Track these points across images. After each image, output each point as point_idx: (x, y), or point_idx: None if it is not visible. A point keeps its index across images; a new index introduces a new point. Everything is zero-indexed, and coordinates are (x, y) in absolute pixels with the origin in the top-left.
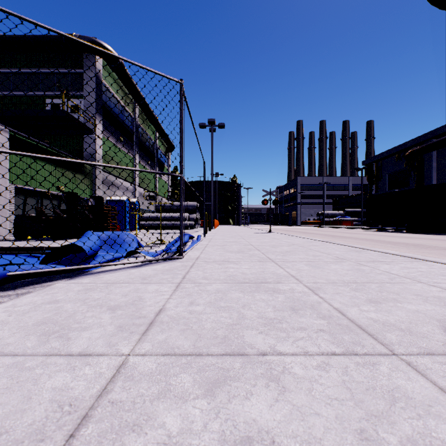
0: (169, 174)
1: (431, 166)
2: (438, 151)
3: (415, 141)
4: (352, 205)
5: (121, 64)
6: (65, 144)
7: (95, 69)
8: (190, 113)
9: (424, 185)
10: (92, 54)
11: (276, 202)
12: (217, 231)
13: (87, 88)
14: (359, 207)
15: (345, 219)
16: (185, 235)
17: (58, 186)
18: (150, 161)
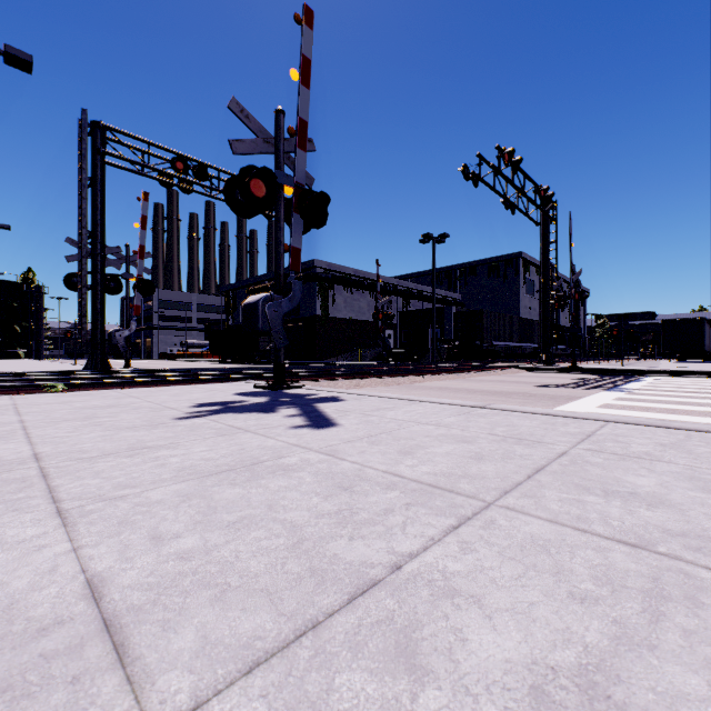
0: None
1: None
2: None
3: (256, 280)
4: None
5: None
6: None
7: None
8: None
9: None
10: None
11: None
12: None
13: None
14: None
15: None
16: None
17: None
18: None
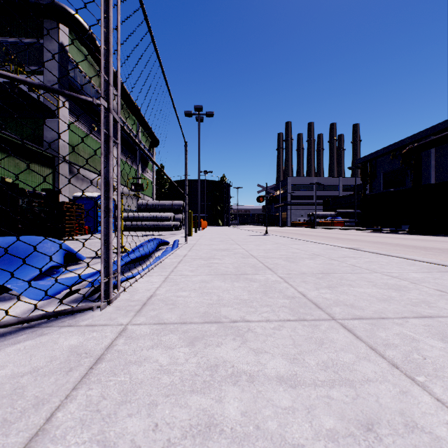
0: (65, 93)
1: (429, 164)
2: (437, 149)
3: (413, 138)
4: (343, 206)
5: (91, 36)
6: (21, 129)
7: (59, 40)
8: (146, 16)
9: (421, 184)
10: (54, 22)
11: (273, 199)
12: (204, 232)
13: (48, 62)
14: (350, 207)
15: (337, 219)
16: (150, 241)
17: (2, 177)
18: (131, 155)
